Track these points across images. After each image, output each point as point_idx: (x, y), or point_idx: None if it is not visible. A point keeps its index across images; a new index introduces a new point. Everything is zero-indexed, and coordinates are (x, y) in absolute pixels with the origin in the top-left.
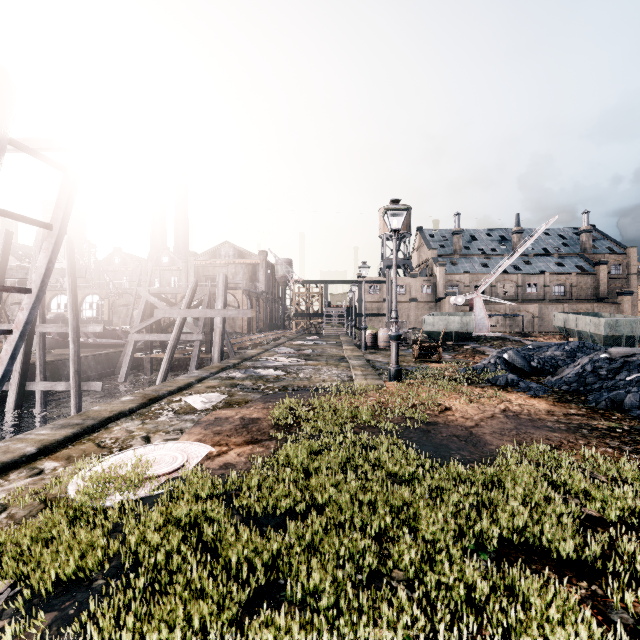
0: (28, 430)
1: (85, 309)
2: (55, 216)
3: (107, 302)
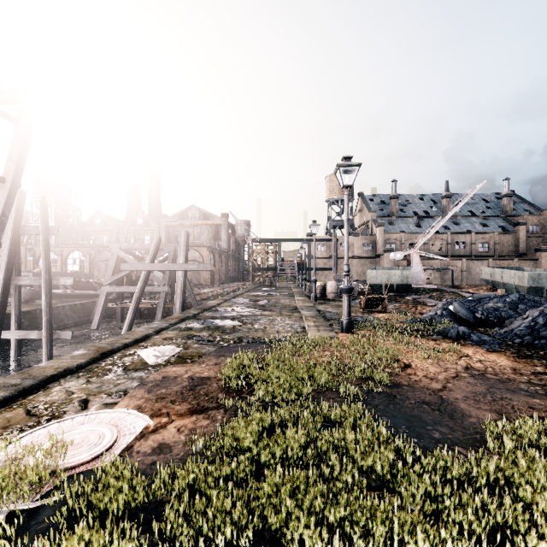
0: (3, 376)
1: (70, 264)
2: (7, 169)
3: (89, 258)
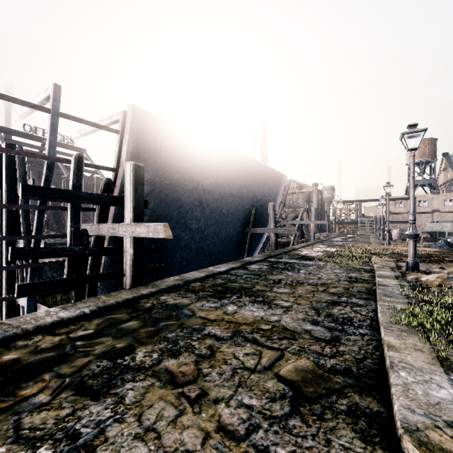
0: None
1: None
2: (283, 199)
3: None
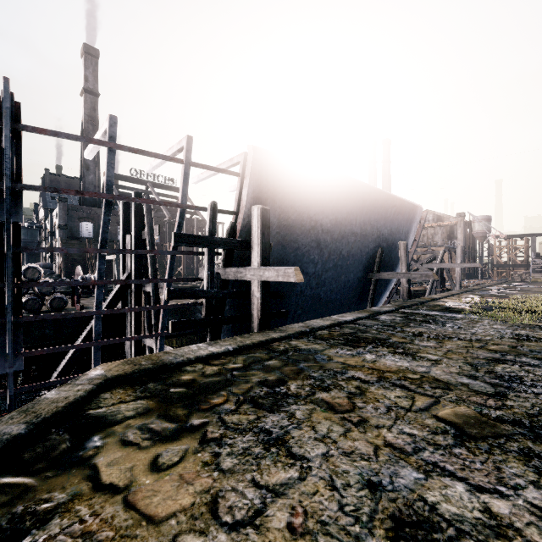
0: None
1: None
2: (417, 237)
3: None
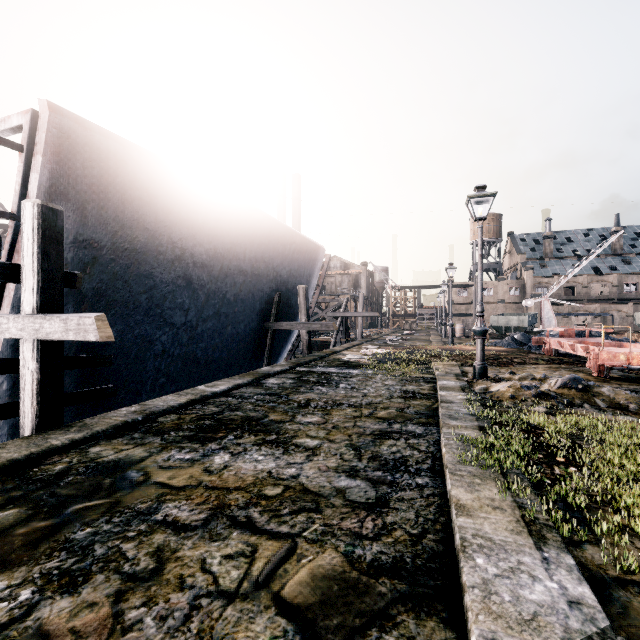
0: None
1: None
2: (320, 282)
3: None
